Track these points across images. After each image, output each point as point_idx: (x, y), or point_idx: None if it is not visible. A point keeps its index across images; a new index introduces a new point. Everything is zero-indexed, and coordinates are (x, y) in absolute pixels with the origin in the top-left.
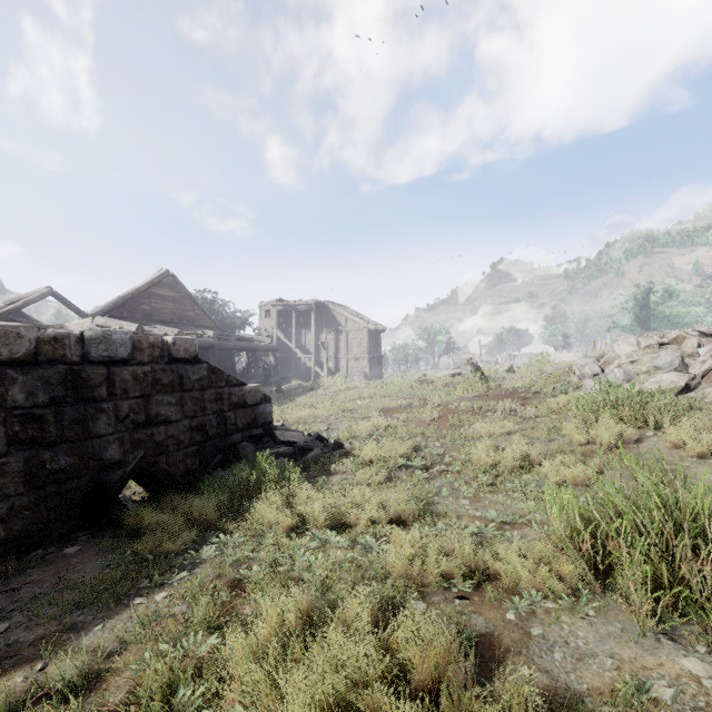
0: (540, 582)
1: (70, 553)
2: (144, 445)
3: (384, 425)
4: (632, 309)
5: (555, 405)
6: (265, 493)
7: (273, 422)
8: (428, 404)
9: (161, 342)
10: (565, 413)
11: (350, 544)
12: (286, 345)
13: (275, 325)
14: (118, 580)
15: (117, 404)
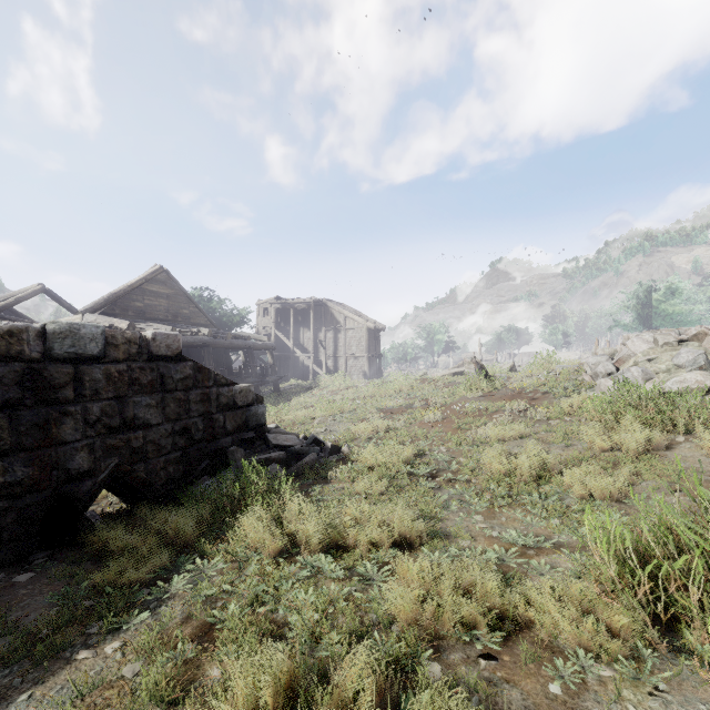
0: (585, 635)
1: (21, 582)
2: (118, 452)
3: (384, 427)
4: (634, 308)
5: (568, 406)
6: (251, 508)
7: (266, 424)
8: (431, 404)
9: (139, 337)
10: (580, 415)
11: (347, 574)
12: (284, 344)
13: (273, 323)
14: (65, 622)
15: (86, 406)
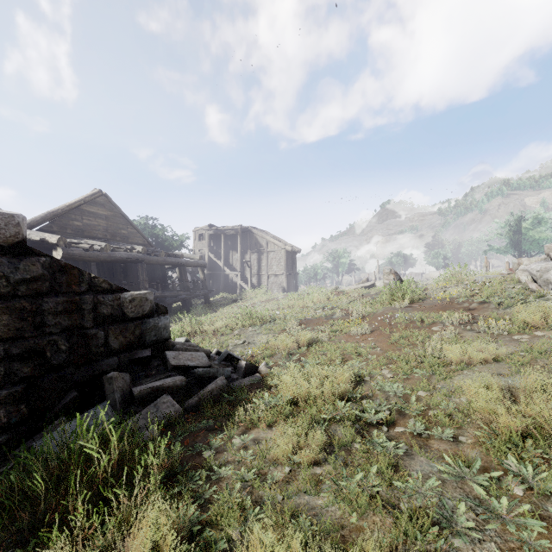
0: None
1: None
2: None
3: (307, 341)
4: (507, 234)
5: (530, 318)
6: None
7: (170, 338)
8: (353, 315)
9: None
10: None
11: None
12: (216, 264)
13: (207, 247)
14: None
15: None
